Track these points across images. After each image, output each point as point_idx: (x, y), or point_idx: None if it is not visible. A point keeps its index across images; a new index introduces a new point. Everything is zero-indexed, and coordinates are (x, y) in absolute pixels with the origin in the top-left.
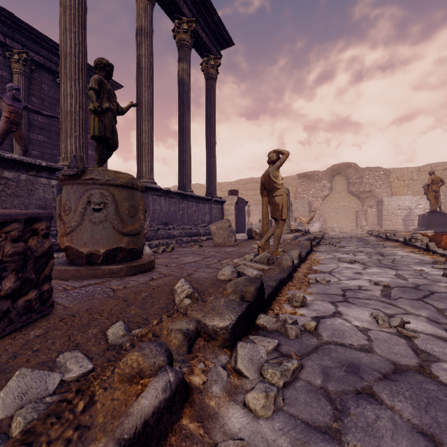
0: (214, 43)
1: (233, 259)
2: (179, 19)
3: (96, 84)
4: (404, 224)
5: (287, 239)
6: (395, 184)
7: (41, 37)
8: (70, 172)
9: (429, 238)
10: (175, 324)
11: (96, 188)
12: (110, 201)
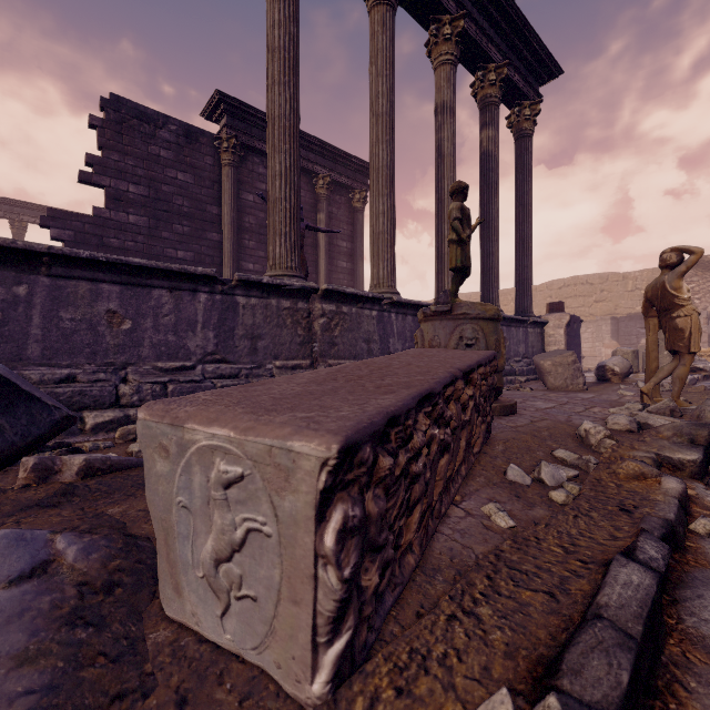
0: (530, 83)
1: (605, 408)
2: (484, 68)
3: (459, 212)
4: None
5: None
6: None
7: (301, 135)
8: (443, 308)
9: None
10: (634, 453)
11: (466, 323)
12: (480, 336)
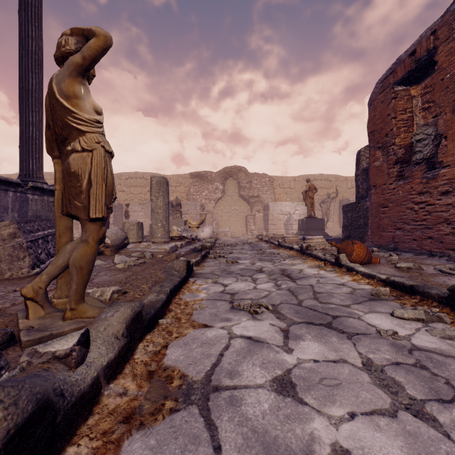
0: None
1: None
2: None
3: None
4: (285, 228)
5: (159, 253)
6: (278, 191)
7: None
8: None
9: (339, 248)
10: None
11: None
12: None
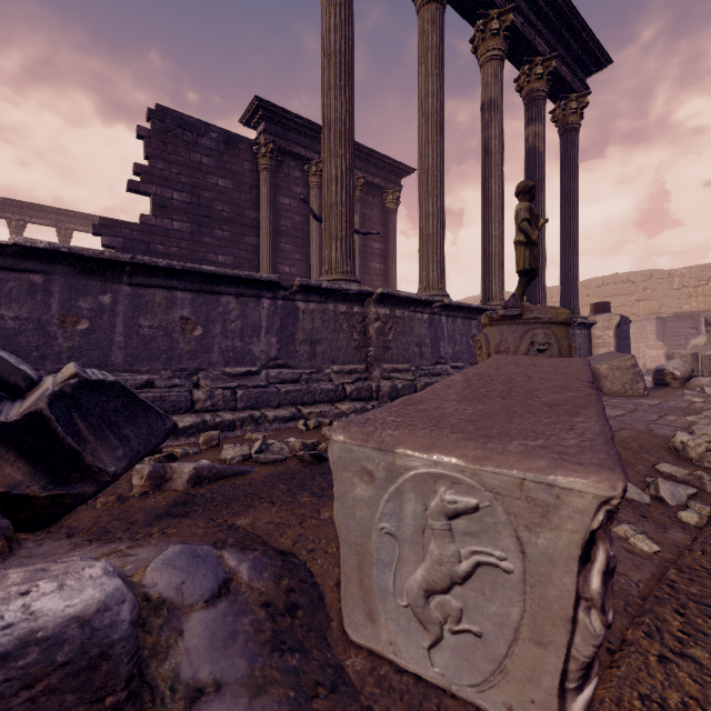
0: (577, 75)
1: (680, 416)
2: (530, 62)
3: (528, 213)
4: None
5: None
6: None
7: None
8: (513, 312)
9: None
10: None
11: (538, 328)
12: (553, 341)
